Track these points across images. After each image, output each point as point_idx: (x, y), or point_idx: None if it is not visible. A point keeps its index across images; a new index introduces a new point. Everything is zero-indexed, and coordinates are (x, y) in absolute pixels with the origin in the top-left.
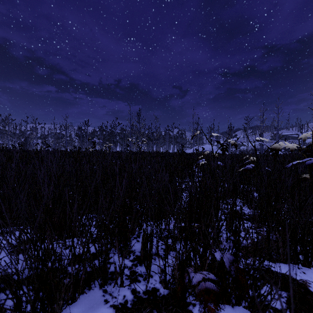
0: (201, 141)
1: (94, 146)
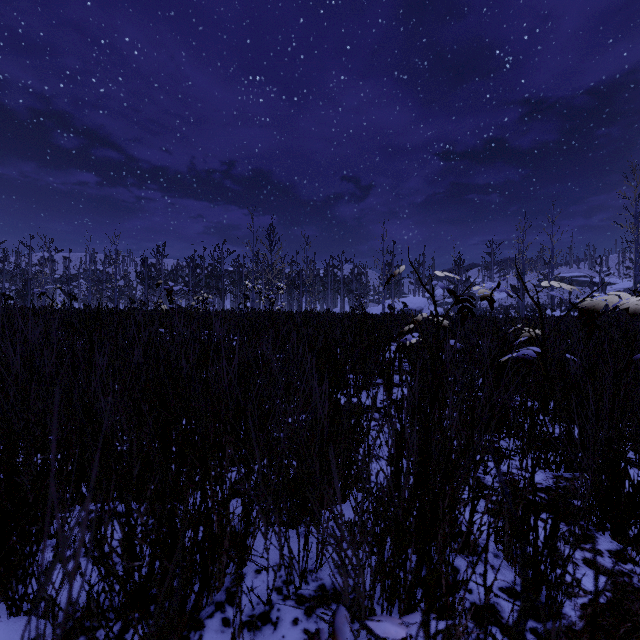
0: (400, 288)
1: (170, 299)
